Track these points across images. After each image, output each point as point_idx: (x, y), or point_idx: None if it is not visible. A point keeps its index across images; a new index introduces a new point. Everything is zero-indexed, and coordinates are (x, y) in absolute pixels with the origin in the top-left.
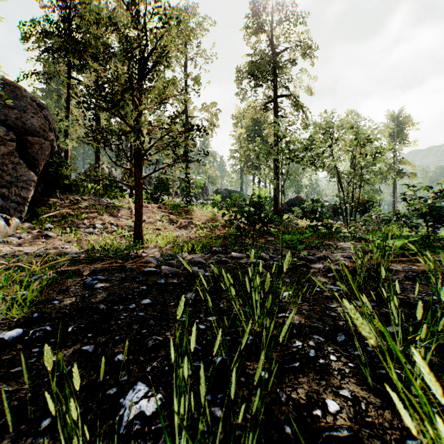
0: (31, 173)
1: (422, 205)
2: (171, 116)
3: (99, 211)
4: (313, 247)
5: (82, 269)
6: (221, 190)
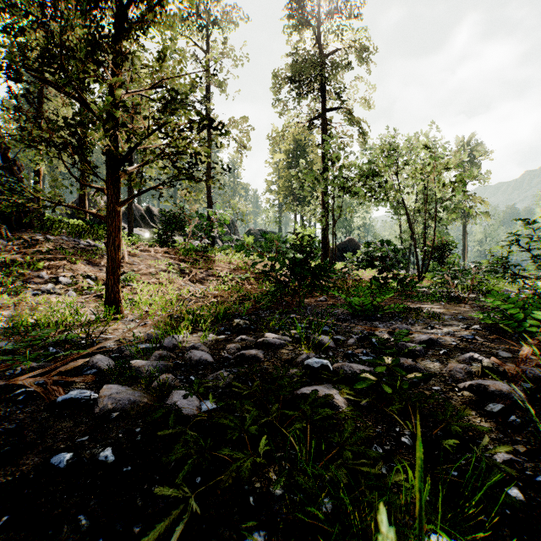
0: None
1: None
2: (163, 97)
3: (70, 258)
4: (394, 314)
5: None
6: (255, 231)
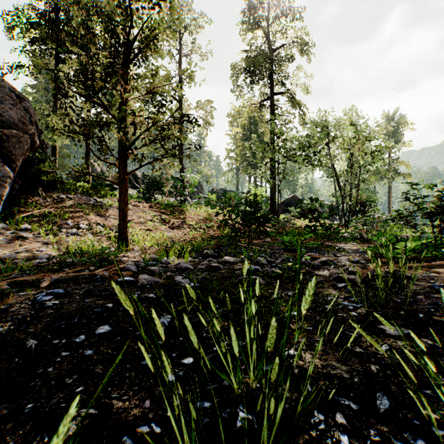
0: (7, 168)
1: (428, 204)
2: (157, 105)
3: (85, 211)
4: (313, 249)
5: (43, 279)
6: (217, 190)
